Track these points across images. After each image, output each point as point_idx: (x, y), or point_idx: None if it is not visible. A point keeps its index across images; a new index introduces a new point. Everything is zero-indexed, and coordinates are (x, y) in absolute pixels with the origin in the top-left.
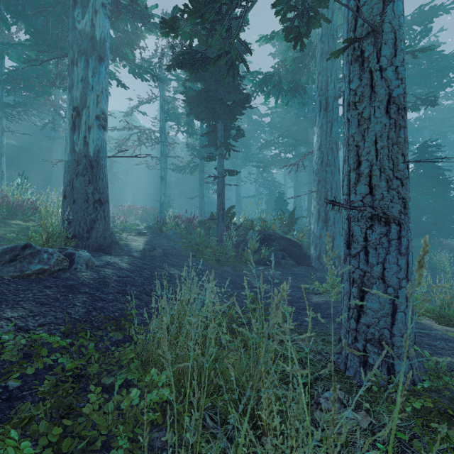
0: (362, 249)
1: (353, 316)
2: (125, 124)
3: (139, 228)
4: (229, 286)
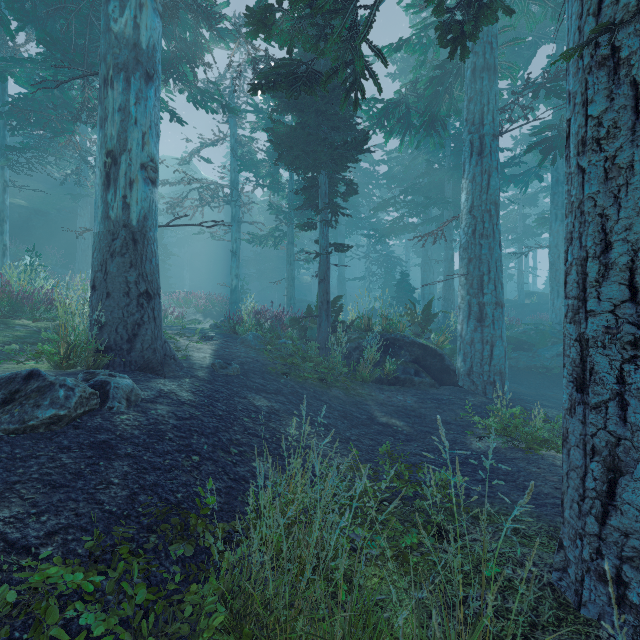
0: (614, 397)
1: (593, 512)
2: (180, 176)
3: (202, 328)
4: (343, 424)
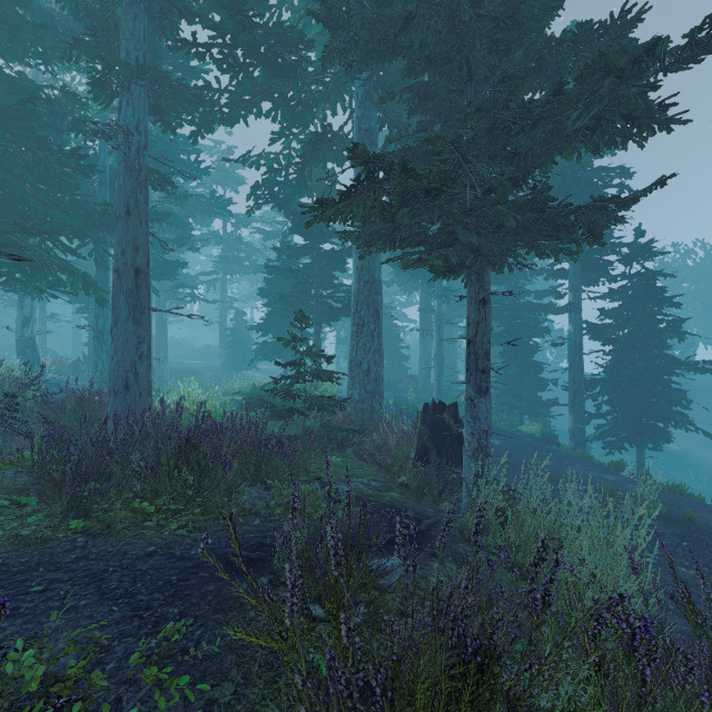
0: None
1: None
2: None
3: None
4: None
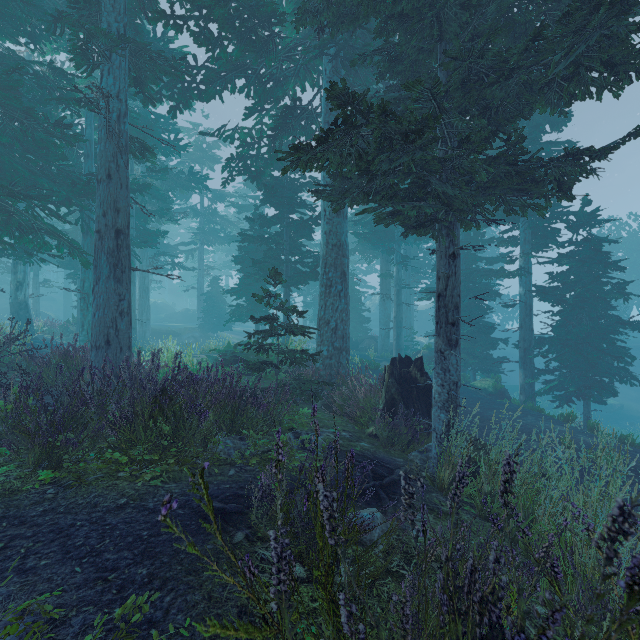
0: None
1: None
2: None
3: None
4: None
